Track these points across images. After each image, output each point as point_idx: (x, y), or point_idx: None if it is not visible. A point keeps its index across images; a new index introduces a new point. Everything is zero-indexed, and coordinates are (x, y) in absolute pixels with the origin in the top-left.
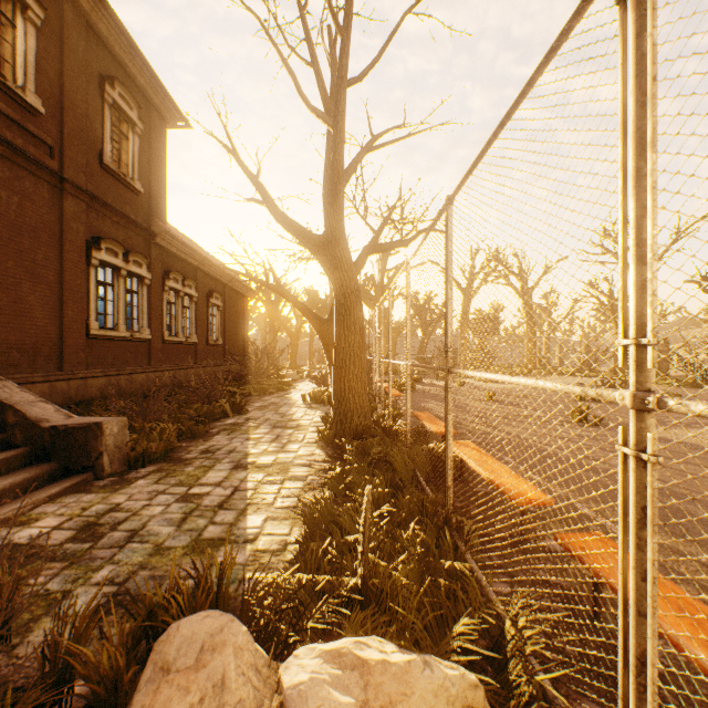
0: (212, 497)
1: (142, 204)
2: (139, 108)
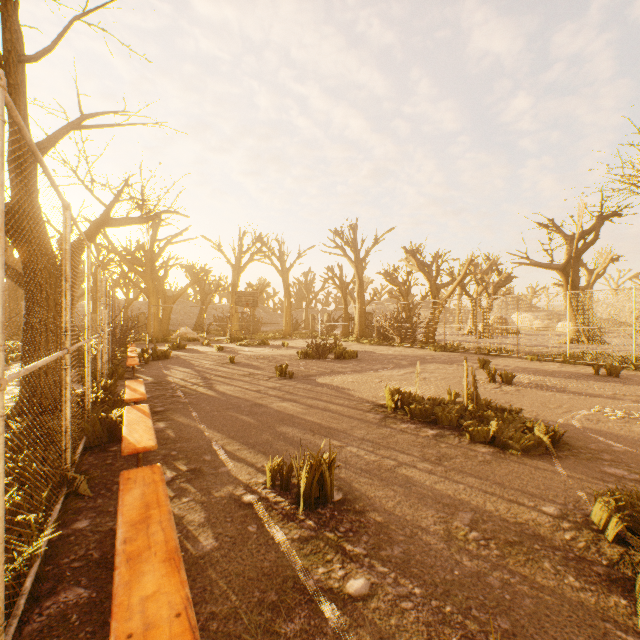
0: None
1: None
2: None
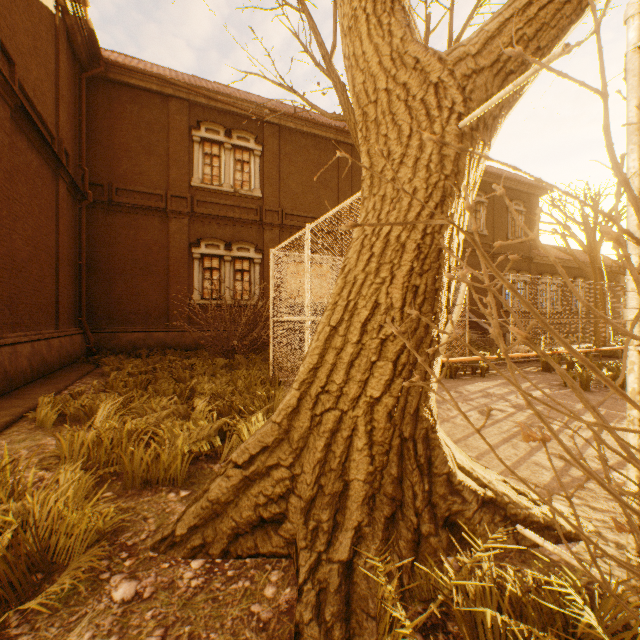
0: None
1: (525, 246)
2: (523, 203)
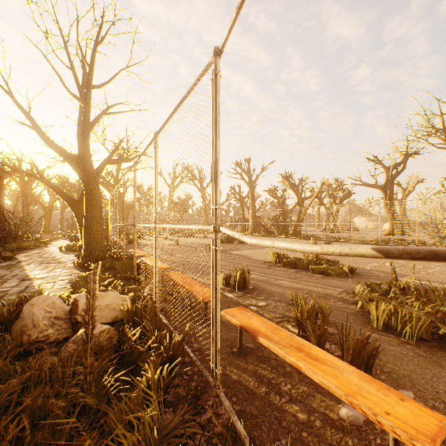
0: (14, 290)
1: None
2: None
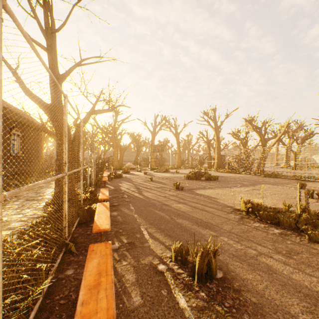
0: None
1: None
2: None
